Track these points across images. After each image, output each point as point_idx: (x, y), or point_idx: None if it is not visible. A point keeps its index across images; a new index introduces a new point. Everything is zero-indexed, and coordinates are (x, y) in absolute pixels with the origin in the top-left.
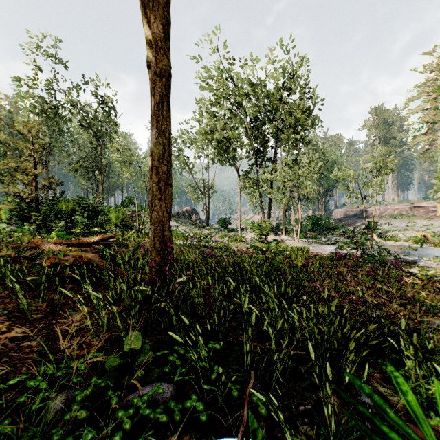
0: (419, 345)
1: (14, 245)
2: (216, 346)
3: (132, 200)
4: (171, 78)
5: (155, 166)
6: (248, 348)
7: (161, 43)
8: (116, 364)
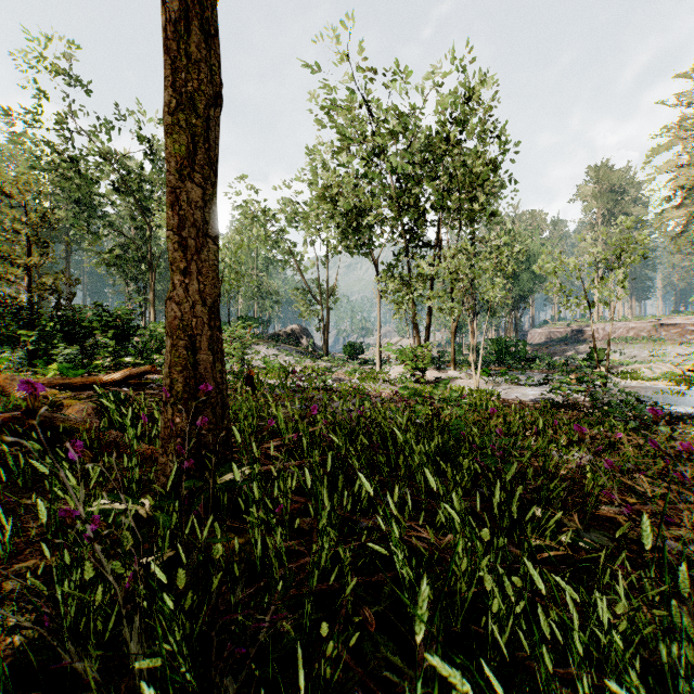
0: None
1: None
2: None
3: None
4: None
5: (168, 184)
6: None
7: None
8: None
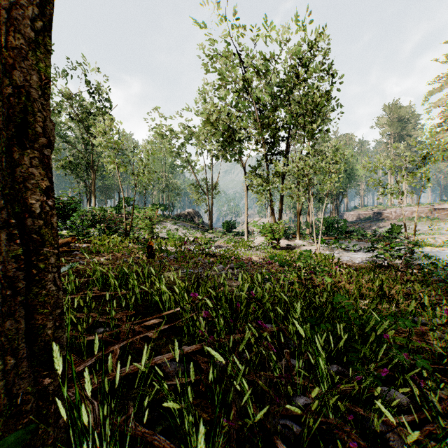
0: None
1: None
2: None
3: (128, 201)
4: None
5: None
6: None
7: None
8: None
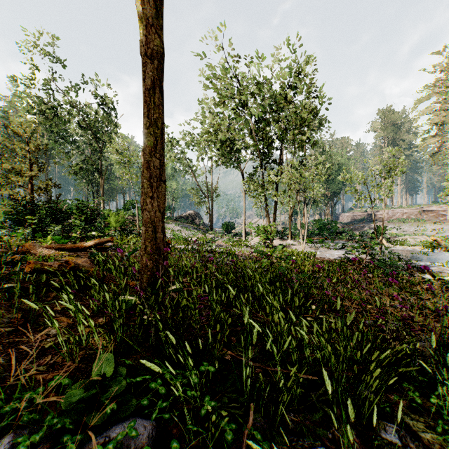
0: (445, 362)
1: (5, 250)
2: (209, 368)
3: (133, 204)
4: (164, 60)
5: (145, 159)
6: (248, 372)
7: (152, 20)
8: (78, 397)
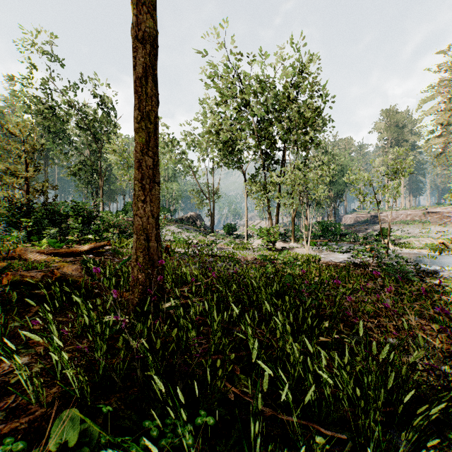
0: None
1: None
2: (208, 419)
3: None
4: (157, 45)
5: (136, 158)
6: (257, 428)
7: None
8: None
